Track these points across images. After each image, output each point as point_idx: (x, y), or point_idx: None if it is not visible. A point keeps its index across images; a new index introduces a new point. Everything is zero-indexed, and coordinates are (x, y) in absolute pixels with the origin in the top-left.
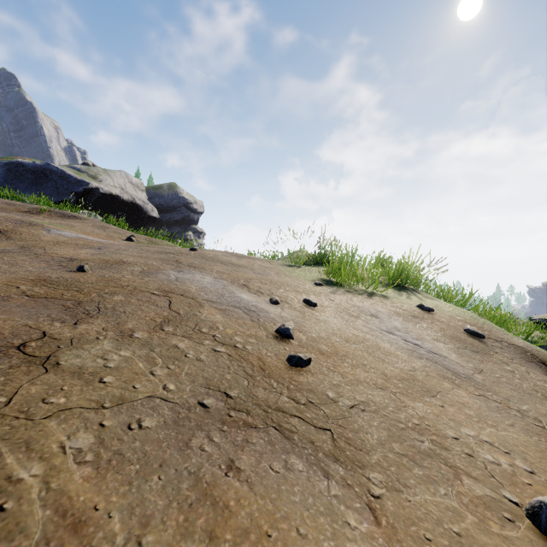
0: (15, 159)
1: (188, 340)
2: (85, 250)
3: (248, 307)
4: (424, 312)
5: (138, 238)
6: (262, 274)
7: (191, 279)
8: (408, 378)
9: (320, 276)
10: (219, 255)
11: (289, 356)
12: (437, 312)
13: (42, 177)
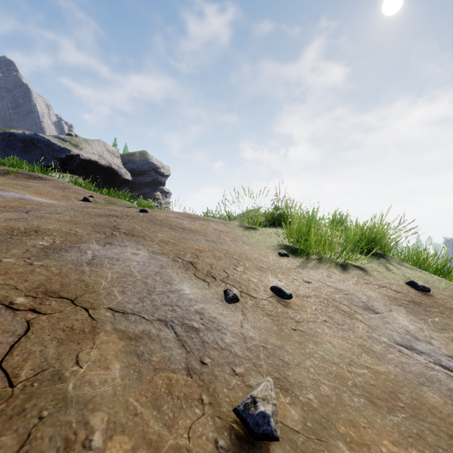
0: (8, 130)
1: None
2: (4, 214)
3: (187, 317)
4: (420, 293)
5: (96, 198)
6: (216, 242)
7: (115, 258)
8: None
9: (282, 241)
10: (171, 216)
11: None
12: (433, 292)
13: (30, 145)
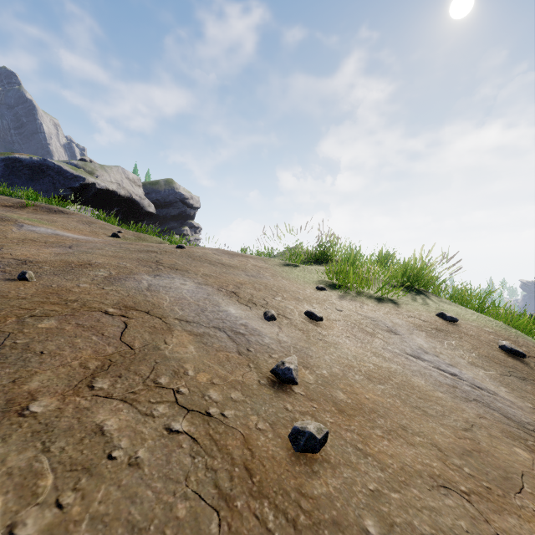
0: (12, 155)
1: (128, 409)
2: (51, 249)
3: (235, 327)
4: (447, 323)
5: (125, 233)
6: (256, 277)
7: (168, 287)
8: (469, 448)
9: (322, 277)
10: (208, 253)
11: (293, 430)
12: (461, 322)
13: (39, 172)
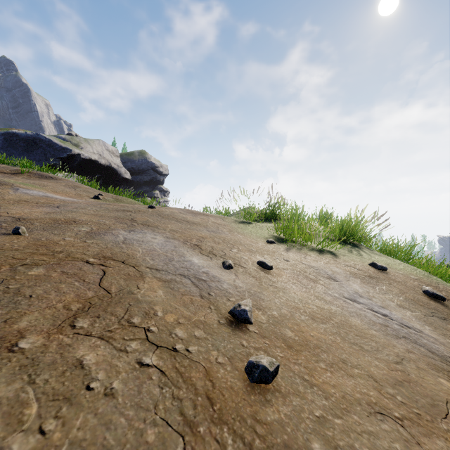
0: (10, 130)
1: (105, 345)
2: (42, 209)
3: (198, 274)
4: (378, 271)
5: (105, 196)
6: (216, 232)
7: (141, 240)
8: (400, 379)
9: (271, 233)
10: (175, 212)
11: (248, 364)
12: (390, 270)
13: (32, 145)
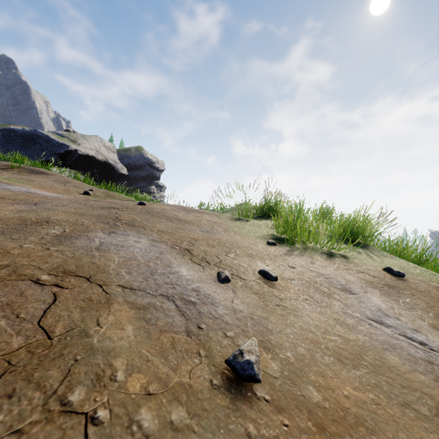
0: (8, 126)
1: None
2: (15, 206)
3: (186, 294)
4: (395, 278)
5: (96, 191)
6: (210, 232)
7: (120, 245)
8: None
9: (271, 232)
10: (167, 209)
11: None
12: (408, 277)
13: (30, 141)
